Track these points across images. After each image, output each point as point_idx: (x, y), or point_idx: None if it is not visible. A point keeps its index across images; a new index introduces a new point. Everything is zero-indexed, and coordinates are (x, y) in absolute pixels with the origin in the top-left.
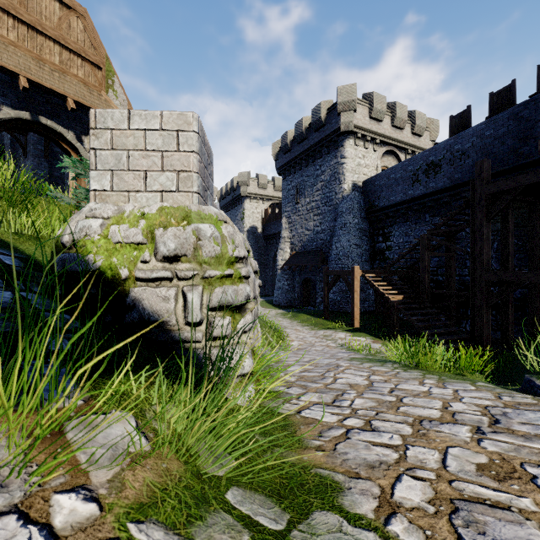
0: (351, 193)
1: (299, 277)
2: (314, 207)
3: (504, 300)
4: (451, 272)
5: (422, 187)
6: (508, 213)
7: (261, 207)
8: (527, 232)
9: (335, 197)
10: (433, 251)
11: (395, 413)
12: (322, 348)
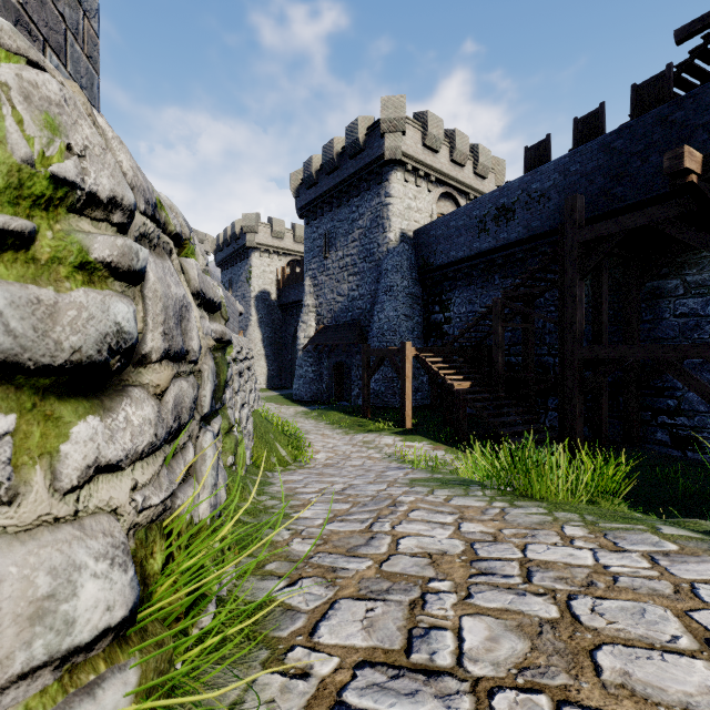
0: (399, 245)
1: (329, 360)
2: (349, 264)
3: (596, 386)
4: (530, 349)
5: (491, 239)
6: (601, 271)
7: (276, 265)
8: (620, 298)
9: (377, 251)
10: (506, 322)
11: (606, 696)
12: (362, 462)
